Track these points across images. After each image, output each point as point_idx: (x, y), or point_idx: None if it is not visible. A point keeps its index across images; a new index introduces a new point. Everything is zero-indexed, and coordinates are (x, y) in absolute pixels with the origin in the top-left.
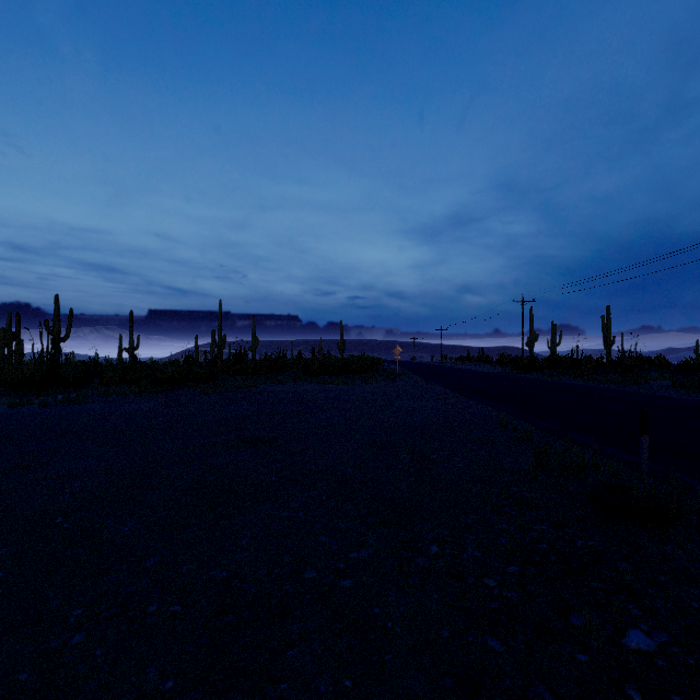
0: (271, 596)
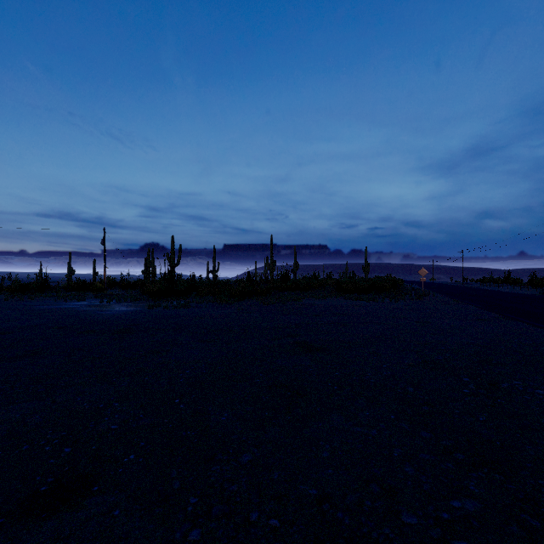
0: (371, 539)
